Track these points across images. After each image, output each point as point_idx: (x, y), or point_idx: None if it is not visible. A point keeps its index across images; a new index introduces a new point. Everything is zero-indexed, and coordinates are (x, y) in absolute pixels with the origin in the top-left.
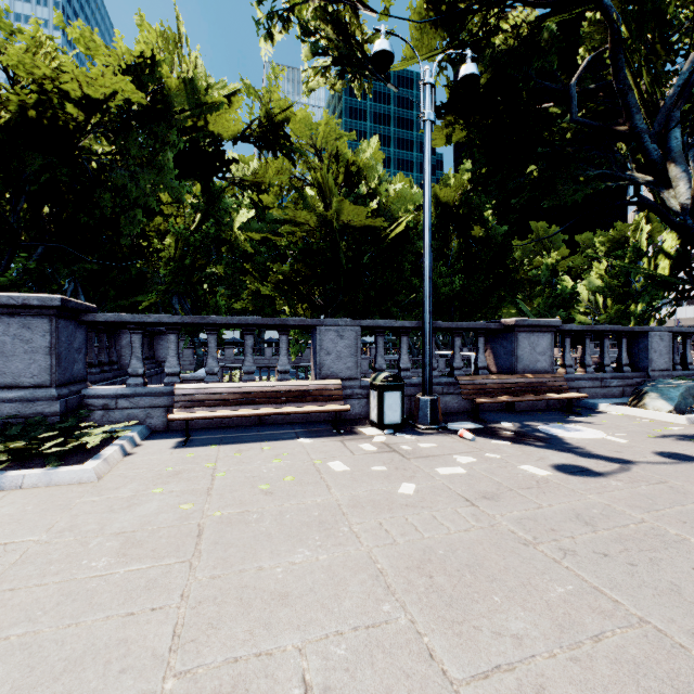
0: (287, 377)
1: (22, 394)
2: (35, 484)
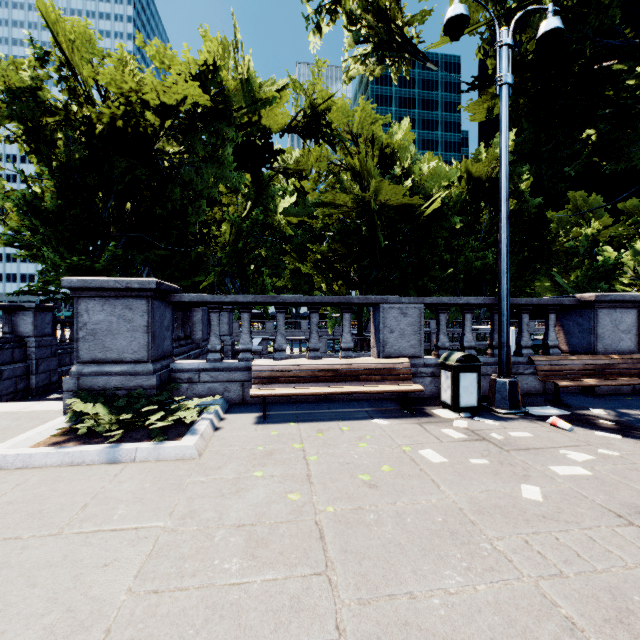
0: (351, 355)
1: (125, 368)
2: (146, 458)
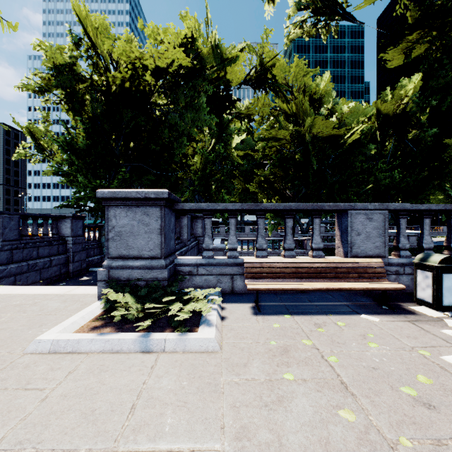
0: (321, 254)
1: (143, 263)
2: (173, 348)
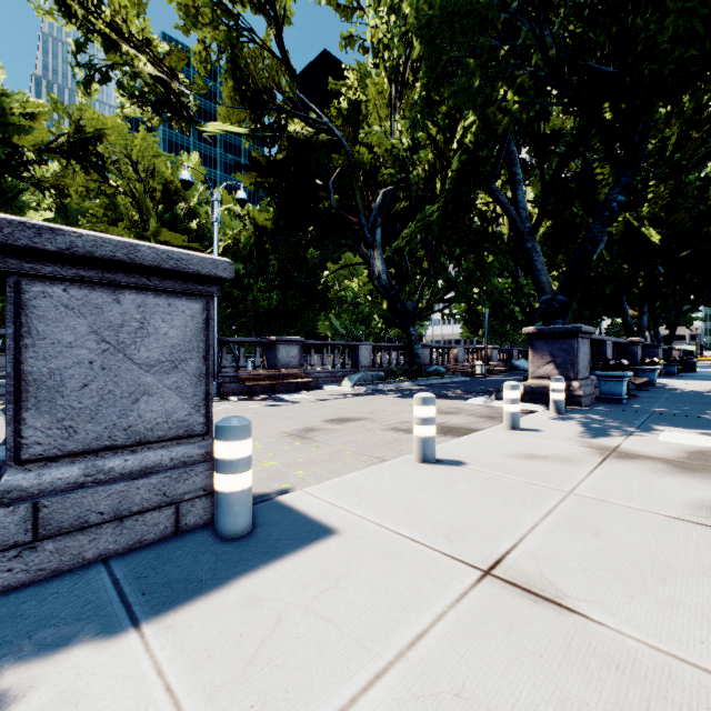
0: None
1: None
2: None
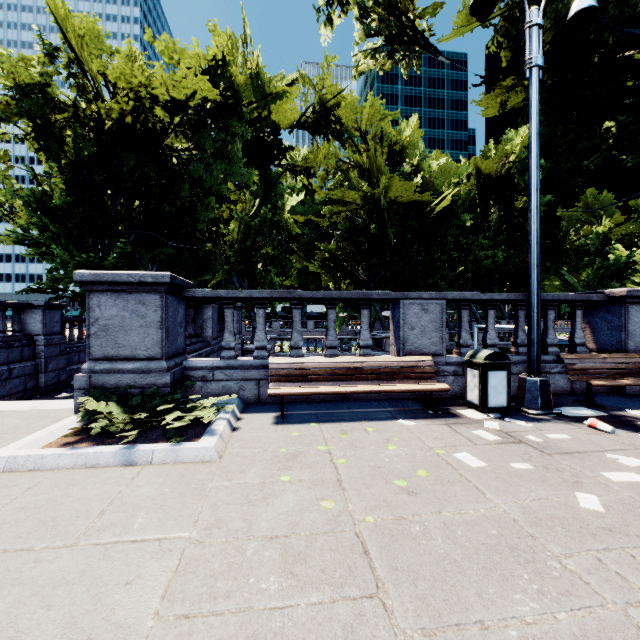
0: (369, 352)
1: (138, 365)
2: (163, 460)
